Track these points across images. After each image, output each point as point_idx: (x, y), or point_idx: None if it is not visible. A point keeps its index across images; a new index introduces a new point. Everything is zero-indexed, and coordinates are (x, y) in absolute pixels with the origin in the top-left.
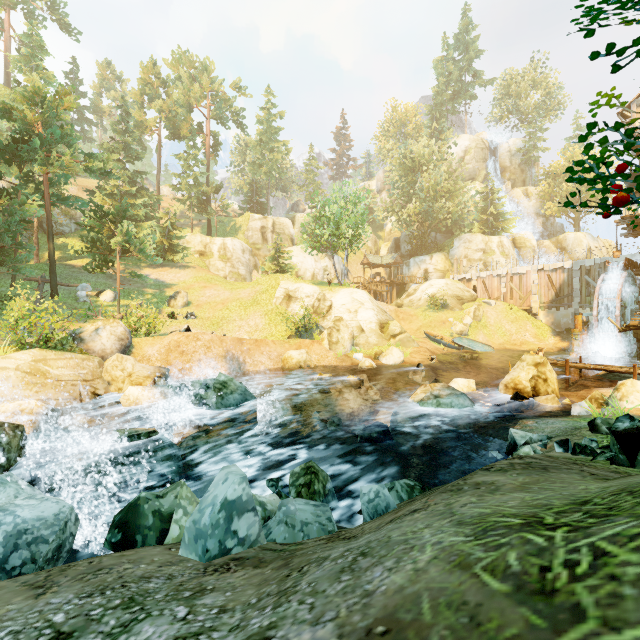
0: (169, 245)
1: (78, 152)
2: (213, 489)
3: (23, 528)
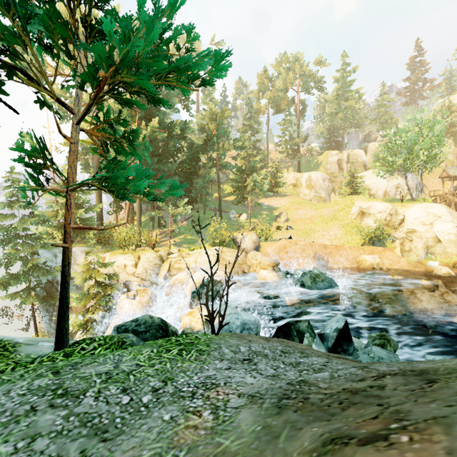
0: (274, 183)
1: (230, 139)
2: (329, 323)
3: (245, 322)
